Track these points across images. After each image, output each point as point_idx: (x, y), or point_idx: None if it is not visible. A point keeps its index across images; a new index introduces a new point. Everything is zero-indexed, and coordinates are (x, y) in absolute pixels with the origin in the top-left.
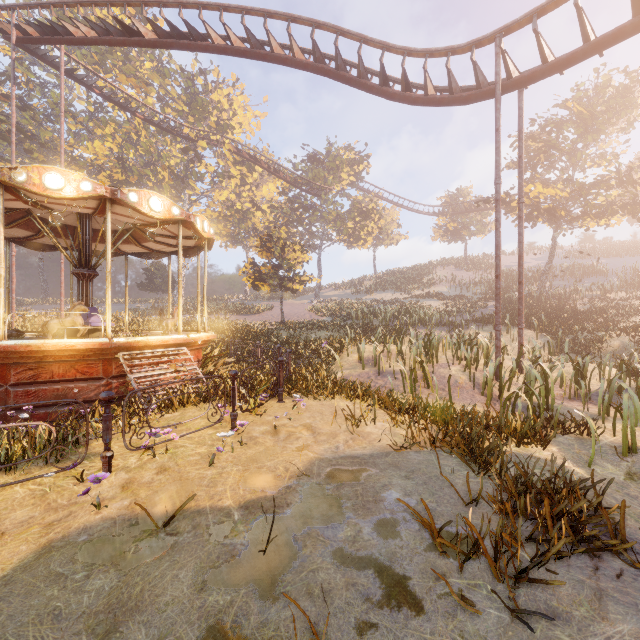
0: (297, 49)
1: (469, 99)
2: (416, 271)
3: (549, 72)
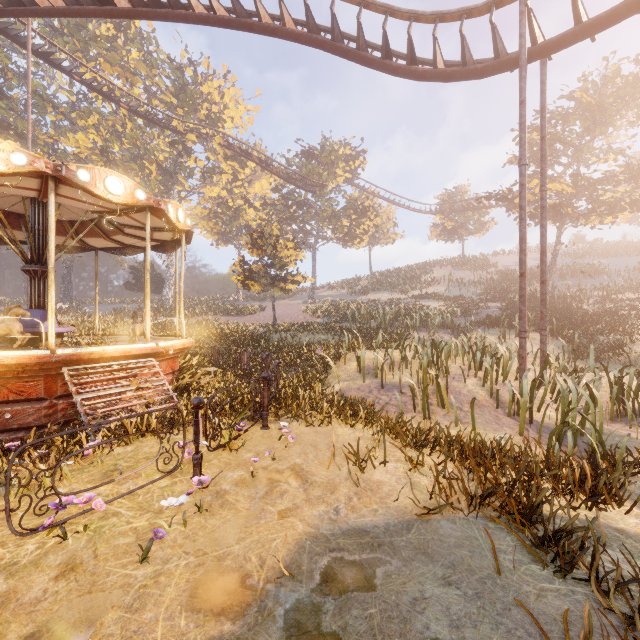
0: (288, 17)
1: (485, 71)
2: (413, 271)
3: (583, 34)
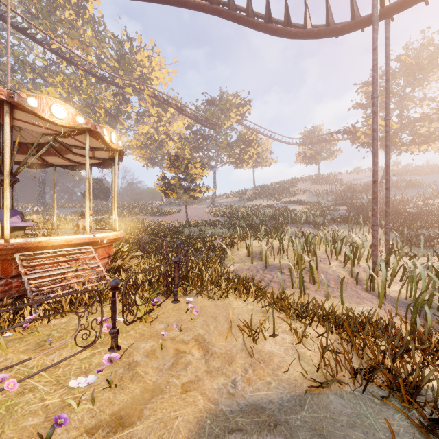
0: None
1: (343, 29)
2: (283, 185)
3: None
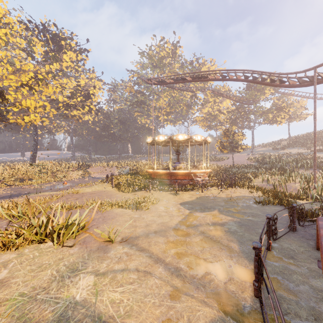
0: (238, 76)
1: (308, 85)
2: (320, 134)
3: None
